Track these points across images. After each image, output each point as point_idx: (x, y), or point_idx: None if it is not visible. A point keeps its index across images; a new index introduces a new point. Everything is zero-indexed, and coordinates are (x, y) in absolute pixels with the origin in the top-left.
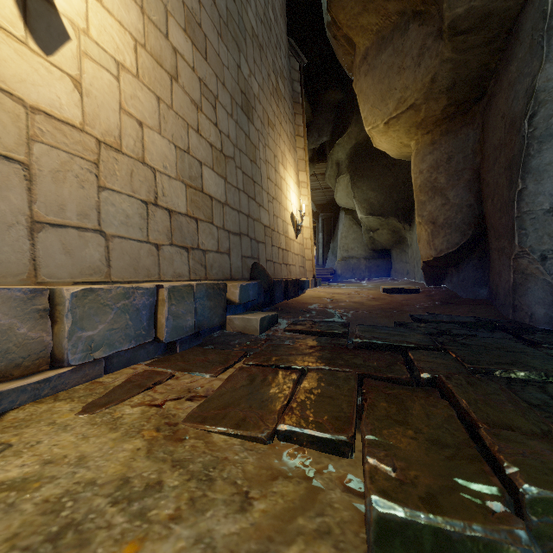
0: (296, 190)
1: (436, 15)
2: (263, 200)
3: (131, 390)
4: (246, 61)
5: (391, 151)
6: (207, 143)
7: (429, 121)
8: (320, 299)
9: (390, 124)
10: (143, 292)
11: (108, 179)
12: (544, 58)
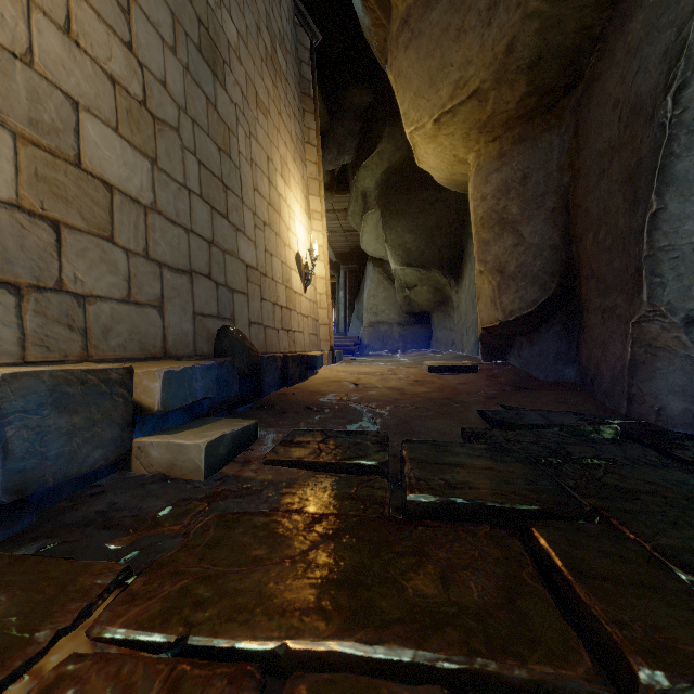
0: (306, 221)
1: None
2: (246, 223)
3: None
4: None
5: (440, 171)
6: (100, 71)
7: (497, 120)
8: (339, 384)
9: (441, 123)
10: None
11: None
12: None
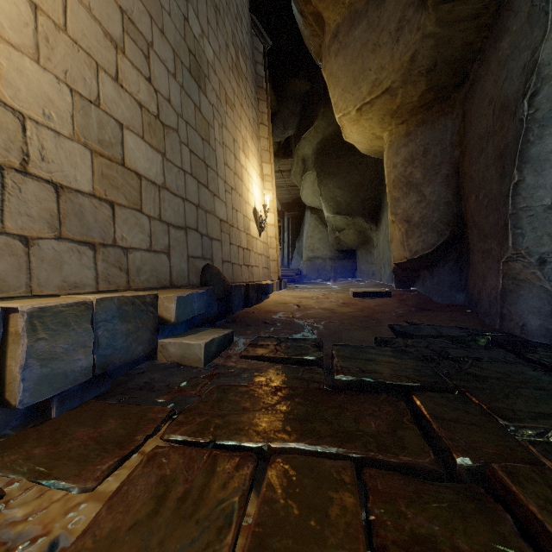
0: (260, 183)
1: None
2: (219, 190)
3: None
4: (197, 17)
5: (362, 144)
6: (134, 101)
7: (404, 109)
8: (286, 305)
9: (362, 111)
10: None
11: None
12: (549, 25)
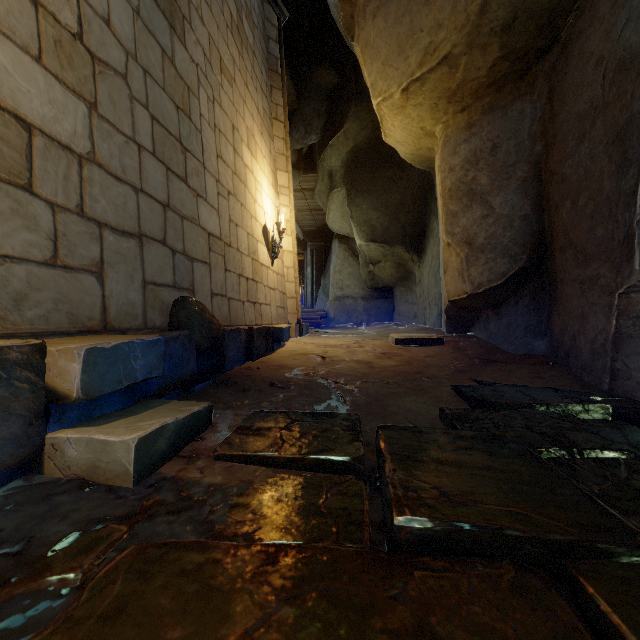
0: (273, 195)
1: None
2: (208, 190)
3: None
4: None
5: (406, 146)
6: None
7: (467, 89)
8: (305, 357)
9: (410, 93)
10: None
11: None
12: None
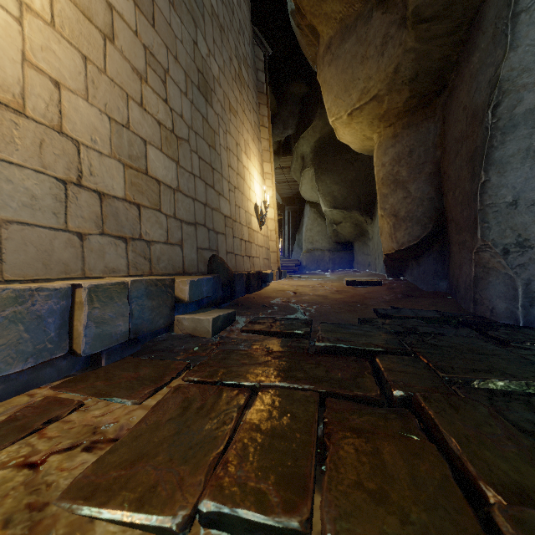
0: (261, 181)
1: (400, 2)
2: (224, 189)
3: (4, 438)
4: (204, 39)
5: (354, 144)
6: (154, 120)
7: (391, 113)
8: (283, 292)
9: (353, 116)
10: (48, 294)
11: (1, 147)
12: (508, 46)
